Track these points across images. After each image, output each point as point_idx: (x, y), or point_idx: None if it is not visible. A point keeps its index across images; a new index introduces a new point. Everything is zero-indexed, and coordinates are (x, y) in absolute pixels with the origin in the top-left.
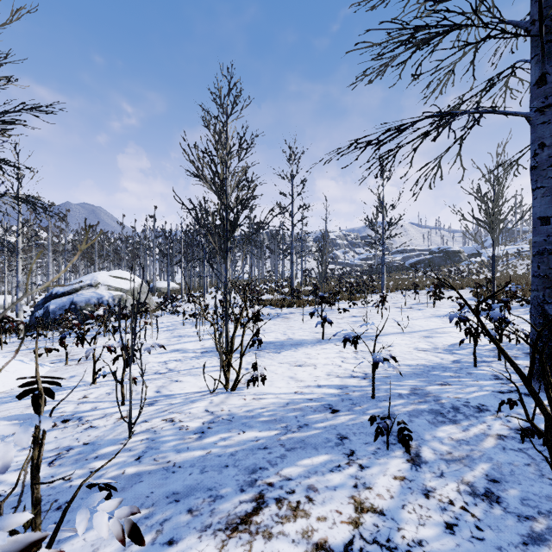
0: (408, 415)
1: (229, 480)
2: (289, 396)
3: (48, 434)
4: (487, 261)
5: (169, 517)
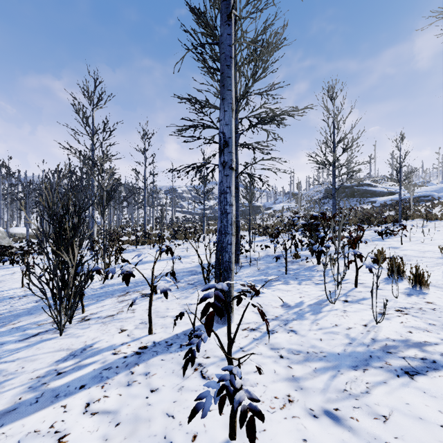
0: (183, 275)
1: (117, 292)
2: (138, 277)
3: (21, 299)
4: (273, 213)
5: (99, 298)
